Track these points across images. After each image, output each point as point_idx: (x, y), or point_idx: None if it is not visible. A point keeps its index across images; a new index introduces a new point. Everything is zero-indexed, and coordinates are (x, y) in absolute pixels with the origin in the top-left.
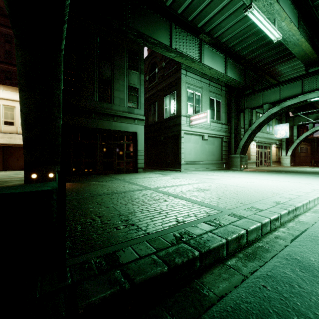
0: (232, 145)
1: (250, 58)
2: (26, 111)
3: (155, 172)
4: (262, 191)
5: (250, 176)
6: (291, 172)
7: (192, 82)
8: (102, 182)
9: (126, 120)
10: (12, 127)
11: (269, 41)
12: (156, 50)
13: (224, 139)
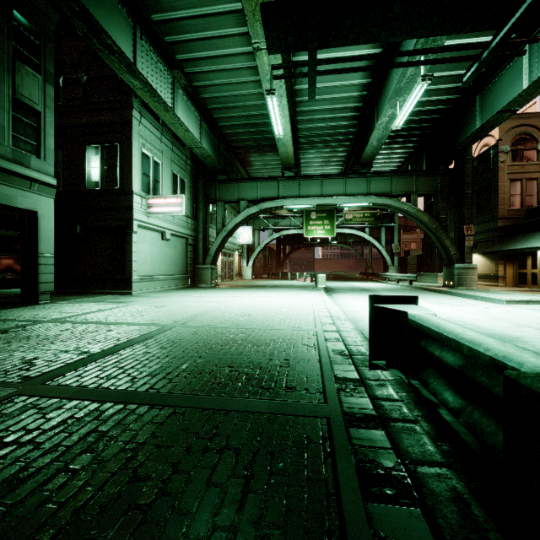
0: (200, 250)
1: (227, 134)
2: None
3: (83, 300)
4: (296, 309)
5: (246, 294)
6: (271, 287)
7: (149, 139)
8: (21, 332)
9: (10, 180)
10: None
11: (253, 123)
12: (107, 59)
13: (189, 241)
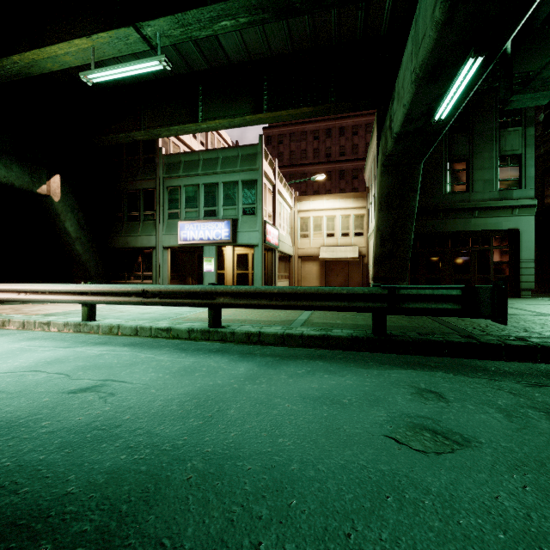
0: None
1: None
2: (383, 228)
3: None
4: None
5: None
6: None
7: None
8: None
9: (496, 213)
10: (333, 239)
11: None
12: None
13: None
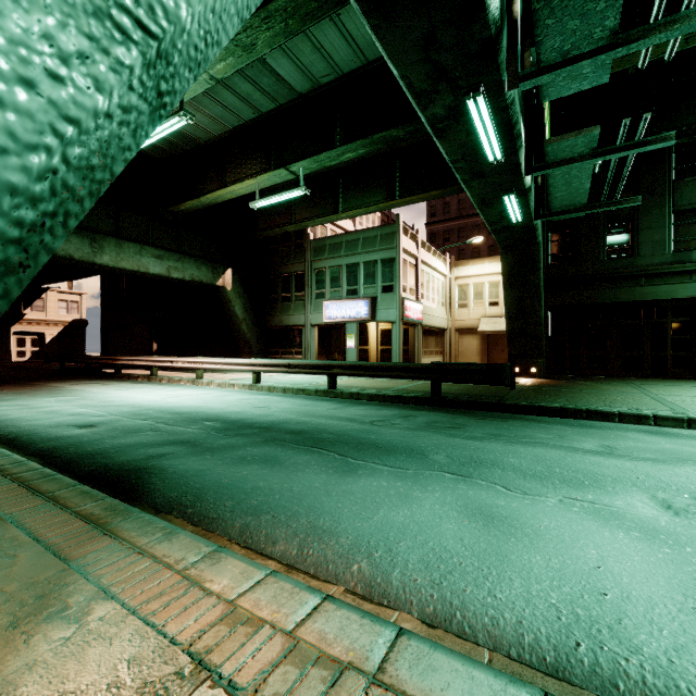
0: None
1: None
2: (509, 306)
3: None
4: None
5: None
6: None
7: None
8: (594, 383)
9: (669, 279)
10: (497, 309)
11: None
12: None
13: None
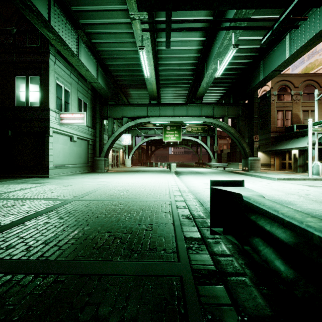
0: (97, 148)
1: (115, 75)
2: None
3: (11, 182)
4: (158, 186)
5: (126, 176)
6: (142, 171)
7: (61, 74)
8: None
9: None
10: None
11: (131, 69)
12: (28, 15)
13: (90, 142)
